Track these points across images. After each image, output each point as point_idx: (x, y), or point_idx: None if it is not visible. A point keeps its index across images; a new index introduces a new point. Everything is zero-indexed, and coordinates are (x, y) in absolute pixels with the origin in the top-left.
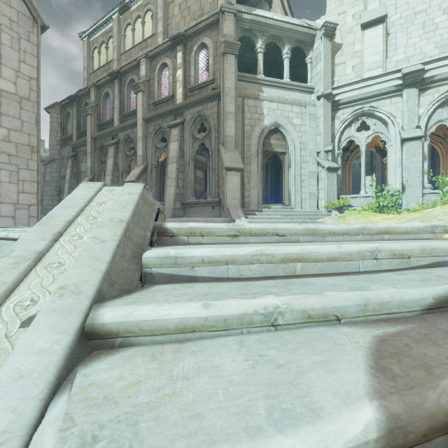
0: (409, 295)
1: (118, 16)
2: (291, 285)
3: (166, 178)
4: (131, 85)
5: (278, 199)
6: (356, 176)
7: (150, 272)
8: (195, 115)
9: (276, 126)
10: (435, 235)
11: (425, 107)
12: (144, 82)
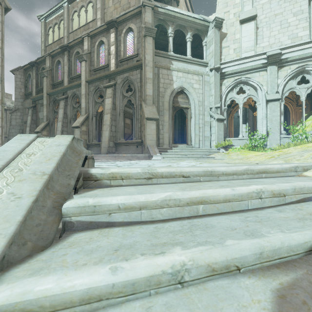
0: (295, 240)
1: (67, 5)
2: (195, 230)
3: (103, 125)
4: (76, 56)
5: (183, 140)
6: (235, 124)
7: (69, 221)
8: (124, 79)
9: (181, 89)
10: (297, 173)
11: (281, 79)
12: (86, 54)
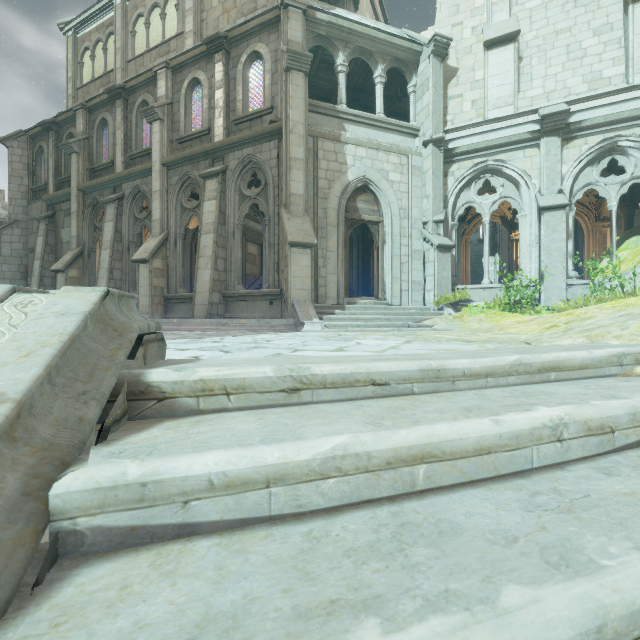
0: None
1: (123, 1)
2: (412, 544)
3: (198, 256)
4: (142, 110)
5: (368, 289)
6: (474, 257)
7: (71, 529)
8: (243, 160)
9: (364, 182)
10: (623, 369)
11: (569, 164)
12: (163, 107)
